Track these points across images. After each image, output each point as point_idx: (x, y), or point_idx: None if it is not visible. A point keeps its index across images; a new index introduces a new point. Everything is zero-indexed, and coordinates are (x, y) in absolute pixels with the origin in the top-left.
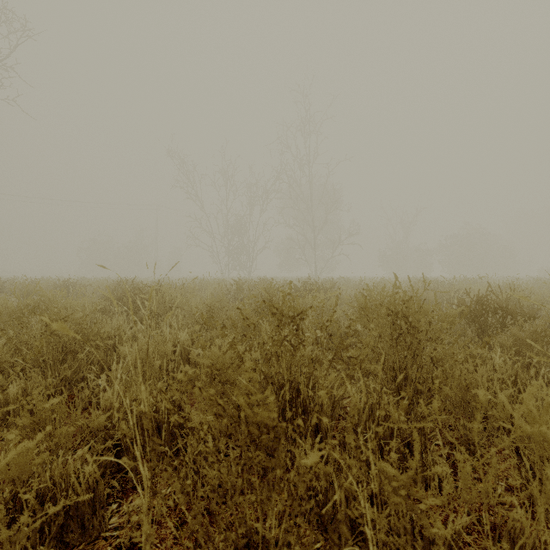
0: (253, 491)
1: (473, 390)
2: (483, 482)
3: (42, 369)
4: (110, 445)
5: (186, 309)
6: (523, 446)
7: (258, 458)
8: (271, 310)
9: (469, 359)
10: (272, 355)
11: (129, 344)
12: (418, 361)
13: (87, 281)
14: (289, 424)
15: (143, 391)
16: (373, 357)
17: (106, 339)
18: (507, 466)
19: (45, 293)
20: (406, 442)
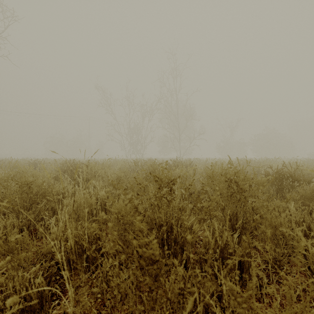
0: (142, 303)
1: (280, 228)
2: (303, 301)
3: (17, 214)
4: (54, 263)
5: (105, 177)
6: (313, 264)
7: (145, 281)
8: (154, 178)
9: (276, 208)
10: (155, 206)
11: (69, 198)
12: (244, 209)
13: (48, 160)
14: (167, 261)
15: (69, 234)
16: (215, 205)
17: (57, 195)
18: (300, 274)
19: (20, 167)
20: (238, 260)
